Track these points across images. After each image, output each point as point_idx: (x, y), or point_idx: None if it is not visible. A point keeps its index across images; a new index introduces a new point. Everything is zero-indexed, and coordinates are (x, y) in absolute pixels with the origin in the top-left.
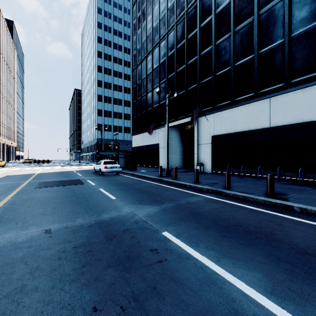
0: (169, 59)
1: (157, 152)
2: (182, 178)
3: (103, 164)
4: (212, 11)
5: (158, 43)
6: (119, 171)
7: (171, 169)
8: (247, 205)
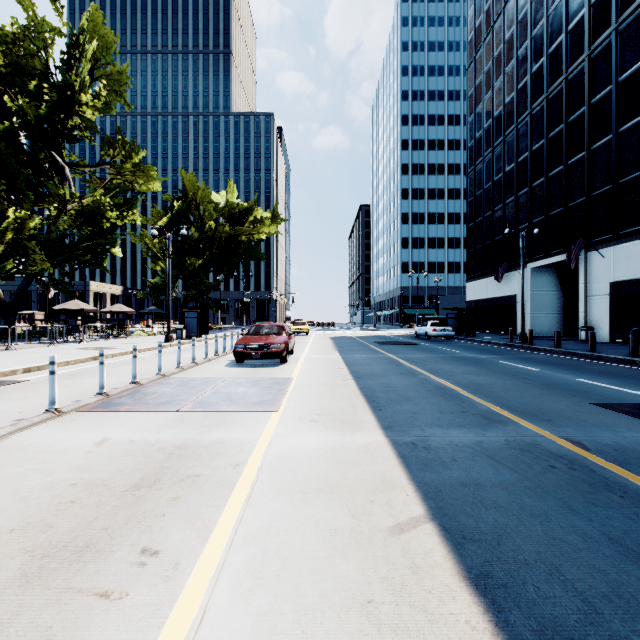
0: (533, 155)
1: (512, 309)
2: (542, 344)
3: (430, 326)
4: (611, 79)
5: (513, 129)
6: (451, 335)
7: (536, 337)
8: (591, 360)
